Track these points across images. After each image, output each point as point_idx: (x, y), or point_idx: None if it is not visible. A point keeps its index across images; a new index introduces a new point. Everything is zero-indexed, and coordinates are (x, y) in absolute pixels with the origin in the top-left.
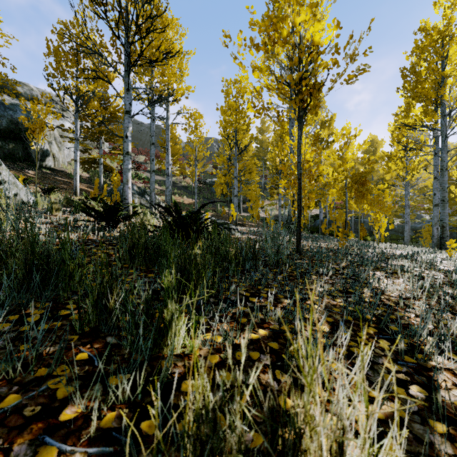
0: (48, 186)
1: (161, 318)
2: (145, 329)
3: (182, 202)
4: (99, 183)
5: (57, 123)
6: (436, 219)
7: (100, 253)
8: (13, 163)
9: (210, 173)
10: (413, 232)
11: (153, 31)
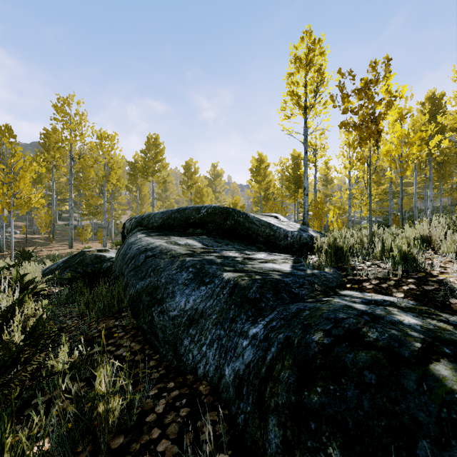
0: None
1: None
2: None
3: None
4: None
5: None
6: None
7: None
8: None
9: None
10: None
11: None
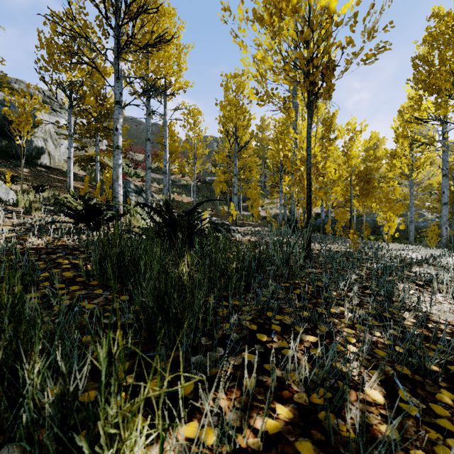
0: (38, 184)
1: (94, 428)
2: (60, 452)
3: (181, 201)
4: (95, 181)
5: (53, 120)
6: (445, 218)
7: (66, 264)
8: (6, 160)
9: (209, 171)
10: (416, 231)
11: (145, 11)
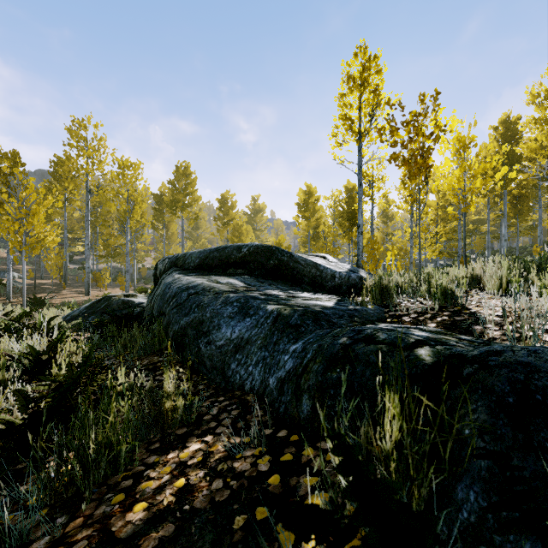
0: None
1: None
2: None
3: None
4: None
5: None
6: None
7: None
8: None
9: None
10: None
11: None
